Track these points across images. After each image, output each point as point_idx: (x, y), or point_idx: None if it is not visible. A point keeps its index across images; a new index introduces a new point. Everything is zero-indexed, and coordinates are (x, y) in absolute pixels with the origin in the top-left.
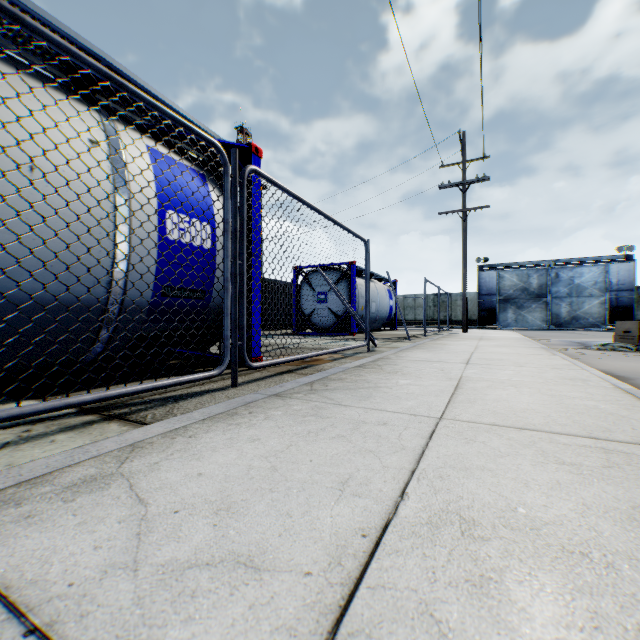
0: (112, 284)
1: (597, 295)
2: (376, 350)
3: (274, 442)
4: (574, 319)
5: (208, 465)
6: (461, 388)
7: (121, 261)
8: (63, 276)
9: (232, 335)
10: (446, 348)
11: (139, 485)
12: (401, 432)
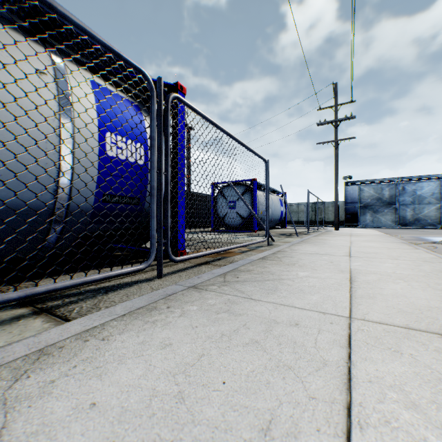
0: (58, 192)
1: (434, 203)
2: (274, 244)
3: (185, 349)
4: (416, 220)
5: (107, 387)
6: (355, 281)
7: (50, 168)
8: (12, 184)
9: (158, 234)
10: (327, 243)
11: (13, 425)
12: (316, 337)
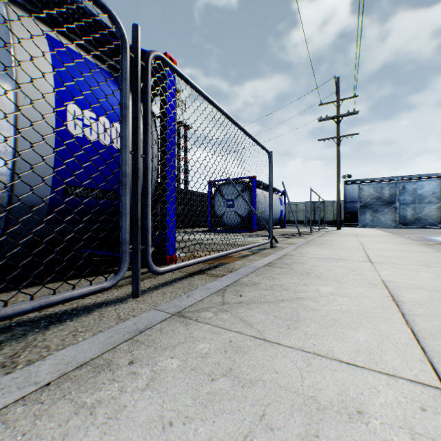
0: None
1: (434, 202)
2: (277, 246)
3: None
4: (417, 220)
5: None
6: (402, 302)
7: None
8: None
9: (132, 238)
10: (336, 244)
11: None
12: None
